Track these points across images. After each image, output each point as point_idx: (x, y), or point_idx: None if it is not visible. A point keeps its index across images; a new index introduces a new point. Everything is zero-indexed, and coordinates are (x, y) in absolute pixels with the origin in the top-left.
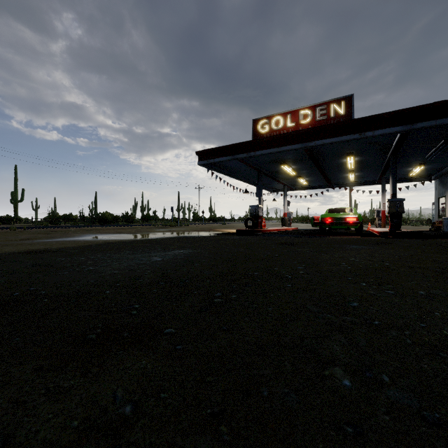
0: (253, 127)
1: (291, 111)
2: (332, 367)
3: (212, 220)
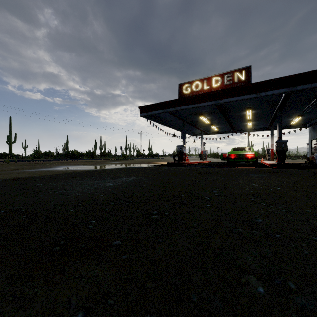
0: (179, 89)
1: (206, 78)
2: (247, 274)
3: (150, 155)
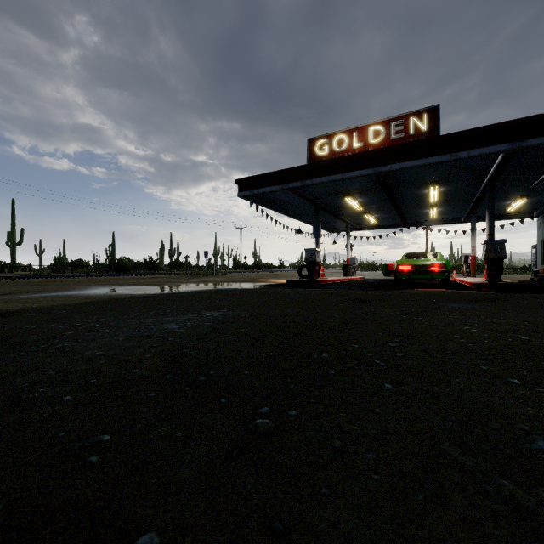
0: (309, 148)
1: (358, 128)
2: None
3: (257, 267)
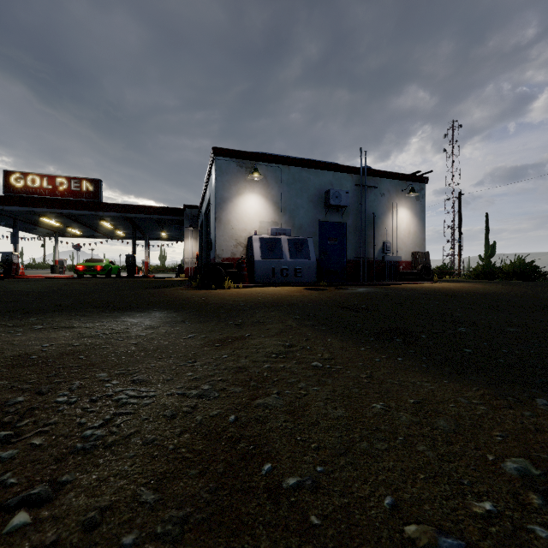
0: (5, 177)
1: (48, 175)
2: None
3: None
